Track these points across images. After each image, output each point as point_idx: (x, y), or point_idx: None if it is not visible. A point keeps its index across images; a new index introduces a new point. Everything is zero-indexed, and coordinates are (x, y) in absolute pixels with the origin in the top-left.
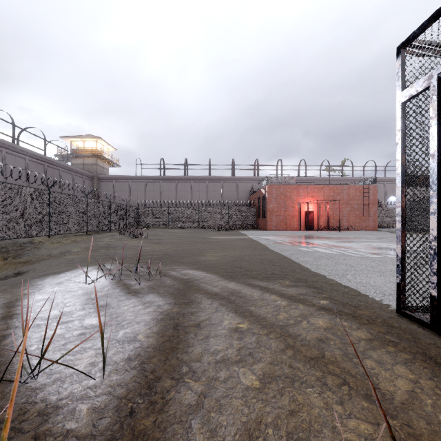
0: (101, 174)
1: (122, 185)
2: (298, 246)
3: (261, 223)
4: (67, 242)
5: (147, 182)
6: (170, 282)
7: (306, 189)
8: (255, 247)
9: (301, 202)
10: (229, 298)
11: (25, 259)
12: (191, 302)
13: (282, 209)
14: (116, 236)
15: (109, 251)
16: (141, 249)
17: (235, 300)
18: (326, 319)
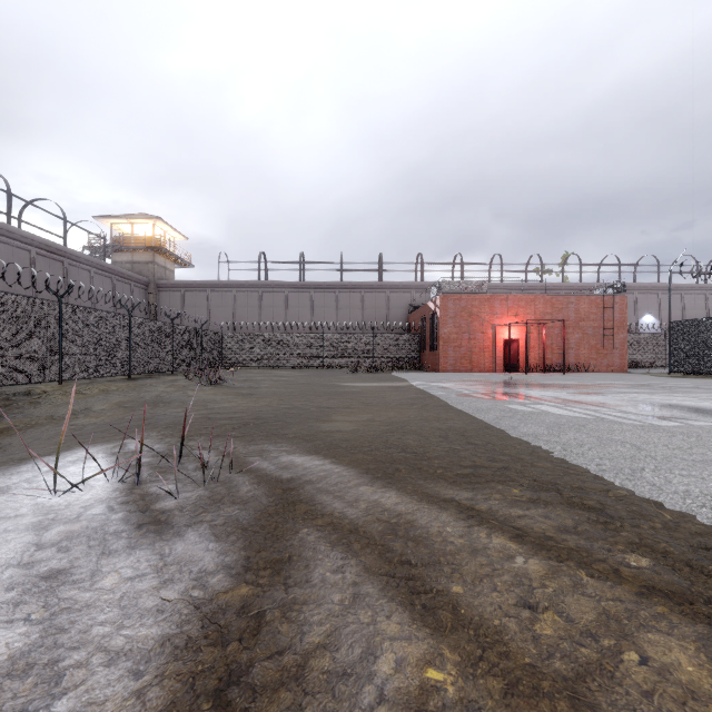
0: (162, 279)
1: (197, 297)
2: (505, 401)
3: (428, 360)
4: (92, 392)
5: (238, 293)
6: (249, 489)
7: (505, 303)
8: (425, 402)
9: (497, 324)
10: (386, 547)
11: (4, 424)
12: (287, 562)
13: (464, 337)
14: (179, 382)
15: (155, 411)
16: (213, 408)
17: (403, 552)
18: (688, 642)
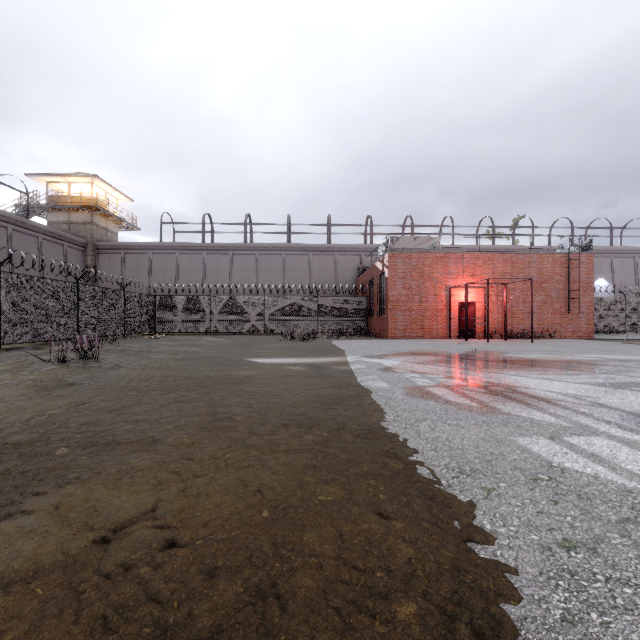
0: (102, 241)
1: (138, 259)
2: (506, 419)
3: (376, 325)
4: None
5: (181, 255)
6: None
7: (460, 261)
8: (343, 418)
9: (451, 285)
10: None
11: None
12: None
13: (415, 299)
14: (43, 356)
15: None
16: None
17: None
18: None
